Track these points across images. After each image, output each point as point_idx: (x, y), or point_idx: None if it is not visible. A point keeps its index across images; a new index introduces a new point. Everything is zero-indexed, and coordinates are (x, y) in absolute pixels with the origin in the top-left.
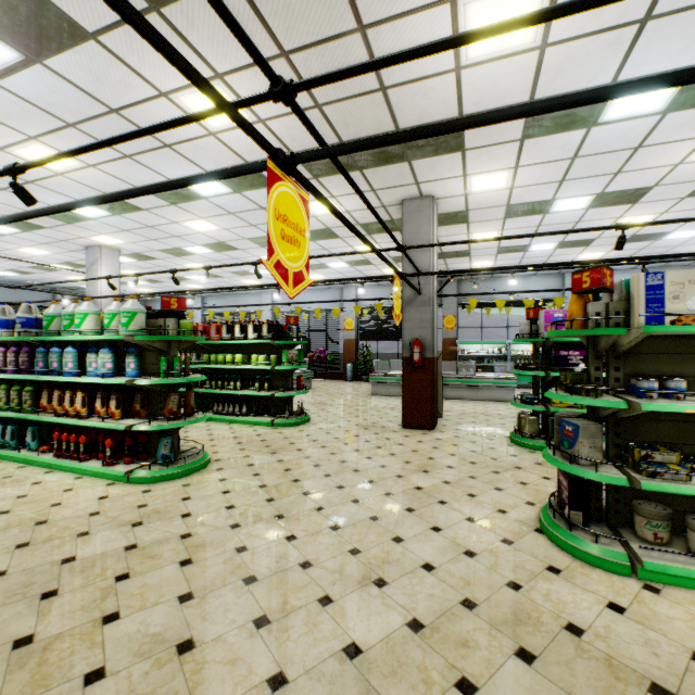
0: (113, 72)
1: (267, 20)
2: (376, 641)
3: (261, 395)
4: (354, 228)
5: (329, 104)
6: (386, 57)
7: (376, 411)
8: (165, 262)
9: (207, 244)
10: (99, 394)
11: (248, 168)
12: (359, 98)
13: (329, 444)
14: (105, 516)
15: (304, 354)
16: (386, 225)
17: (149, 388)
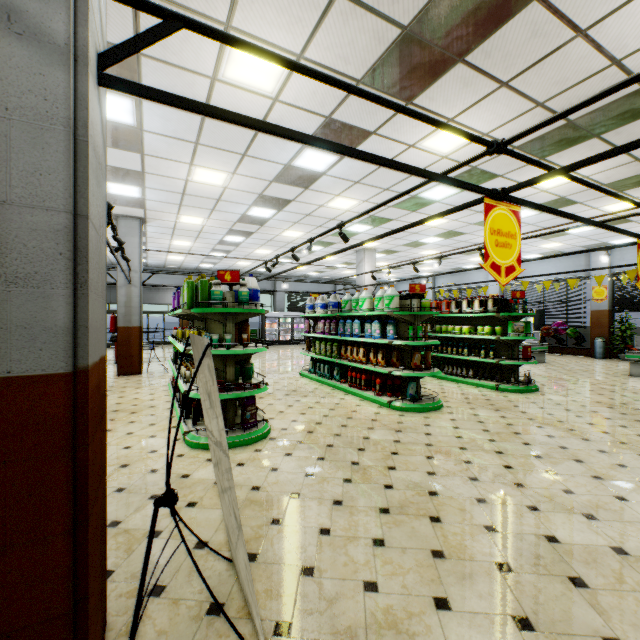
0: (382, 146)
1: (488, 71)
2: (574, 543)
3: (486, 362)
4: (571, 215)
5: (551, 99)
6: (579, 104)
7: (630, 392)
8: (405, 253)
9: (438, 235)
10: (371, 350)
11: (471, 204)
12: (586, 81)
13: (557, 413)
14: (380, 422)
15: (536, 327)
16: (620, 196)
17: (401, 347)
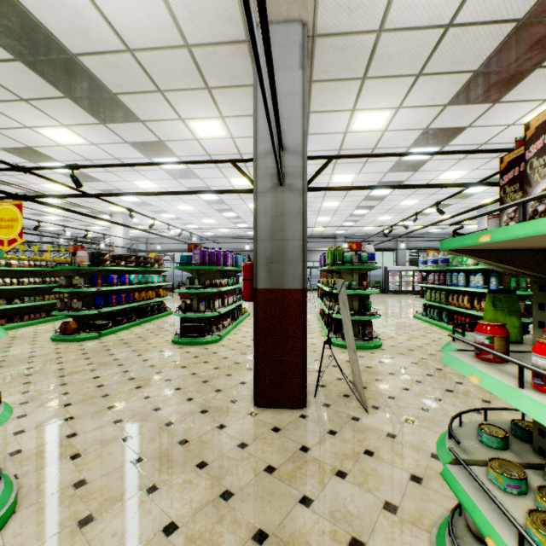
0: (479, 132)
1: None
2: None
3: None
4: None
5: None
6: None
7: None
8: None
9: None
10: (475, 298)
11: None
12: None
13: None
14: None
15: None
16: None
17: None
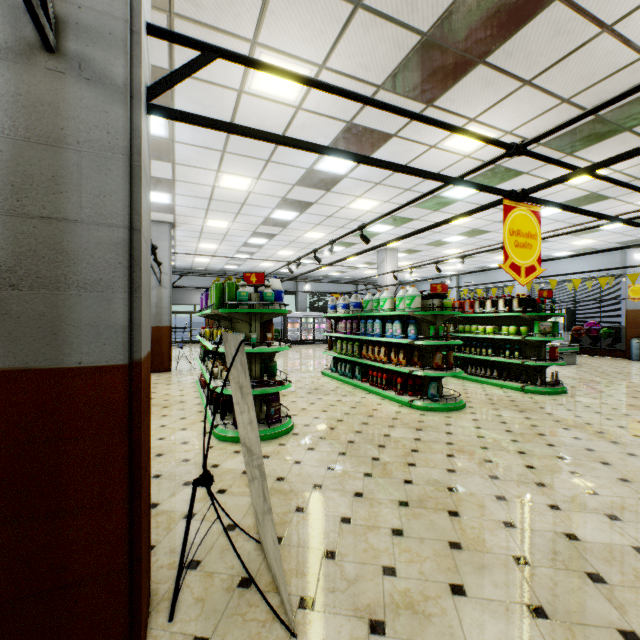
0: (403, 148)
1: (509, 71)
2: (594, 541)
3: (511, 363)
4: (595, 214)
5: (577, 95)
6: (598, 105)
7: None
8: (427, 252)
9: (462, 233)
10: (393, 349)
11: (490, 205)
12: (614, 75)
13: (585, 416)
14: (400, 421)
15: (567, 327)
16: None
17: (422, 347)
